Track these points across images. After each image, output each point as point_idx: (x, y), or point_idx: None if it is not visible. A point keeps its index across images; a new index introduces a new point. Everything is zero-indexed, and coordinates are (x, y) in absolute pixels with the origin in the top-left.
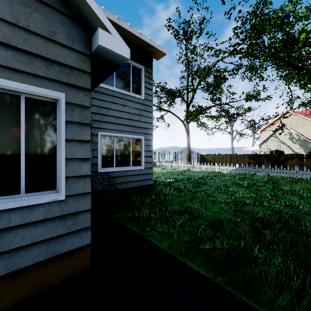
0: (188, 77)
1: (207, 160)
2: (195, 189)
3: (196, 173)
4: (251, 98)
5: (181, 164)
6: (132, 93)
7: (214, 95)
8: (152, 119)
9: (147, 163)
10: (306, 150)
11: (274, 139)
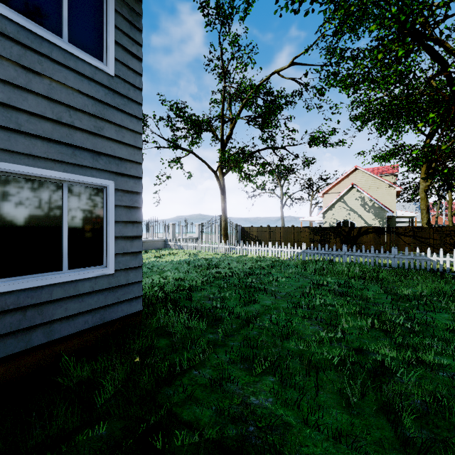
0: (224, 95)
1: (251, 236)
2: (245, 307)
3: (240, 262)
4: (317, 142)
5: (213, 245)
6: (69, 44)
7: (264, 132)
8: (140, 137)
9: (124, 256)
10: (381, 222)
11: (342, 206)
